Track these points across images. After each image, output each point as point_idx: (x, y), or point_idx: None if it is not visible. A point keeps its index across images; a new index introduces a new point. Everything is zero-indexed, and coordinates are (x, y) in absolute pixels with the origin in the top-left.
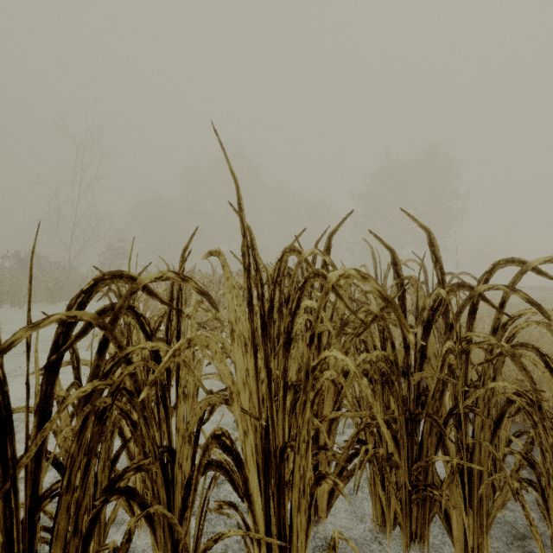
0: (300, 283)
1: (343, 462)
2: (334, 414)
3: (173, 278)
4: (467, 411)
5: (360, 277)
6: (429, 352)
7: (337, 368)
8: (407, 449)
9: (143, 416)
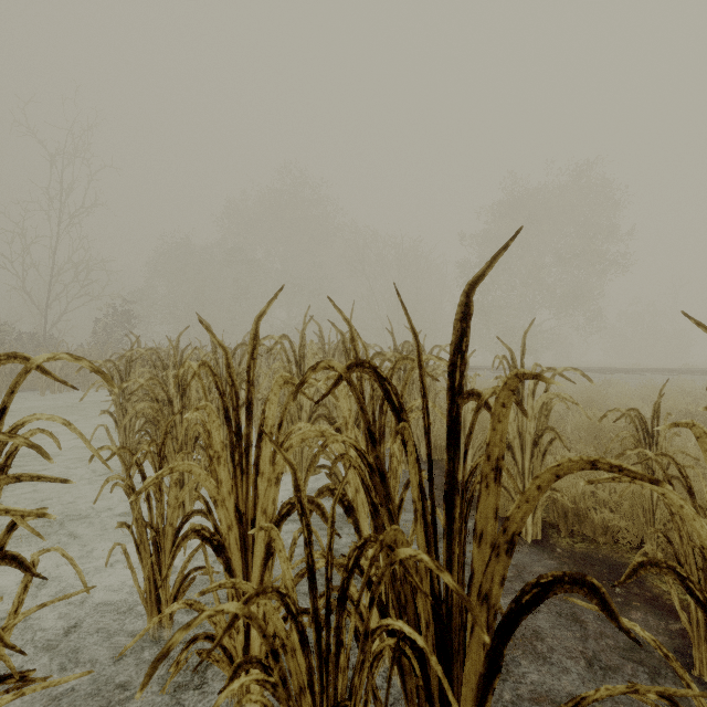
0: None
1: None
2: None
3: None
4: None
5: None
6: None
7: None
8: None
9: None
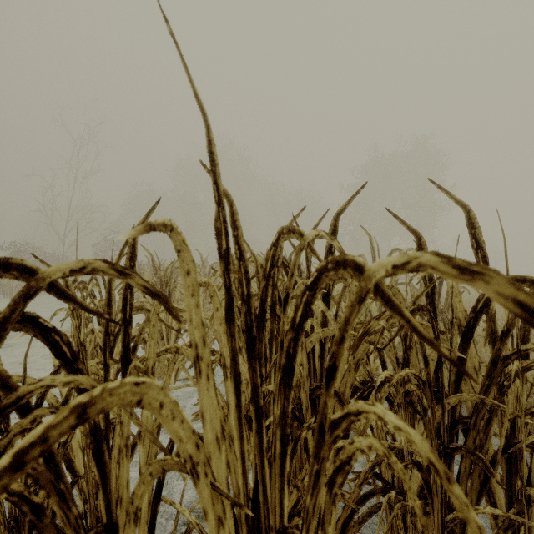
0: (309, 279)
1: (353, 505)
2: (342, 442)
3: (103, 271)
4: (527, 451)
5: (456, 271)
6: (467, 366)
7: (345, 384)
8: (440, 495)
9: (57, 492)
